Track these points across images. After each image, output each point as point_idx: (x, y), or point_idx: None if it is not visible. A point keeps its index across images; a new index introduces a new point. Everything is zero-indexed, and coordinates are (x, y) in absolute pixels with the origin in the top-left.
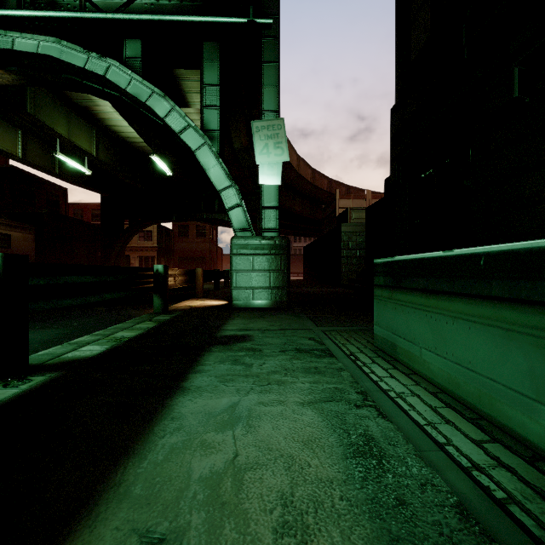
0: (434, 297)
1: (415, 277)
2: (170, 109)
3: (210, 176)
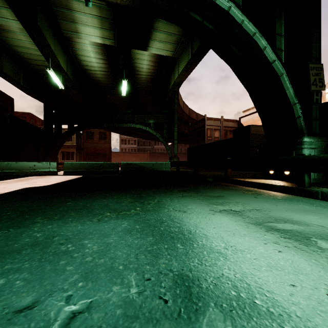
0: None
1: None
2: (265, 46)
3: (285, 95)
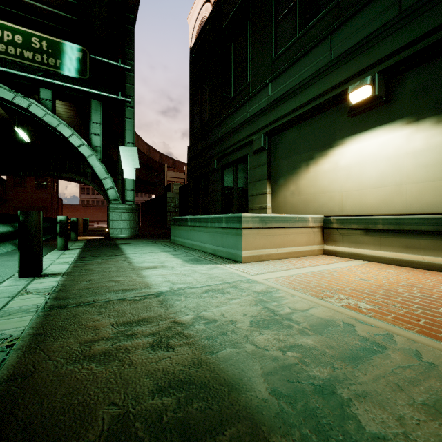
0: (180, 226)
1: (177, 222)
2: (72, 133)
3: (96, 171)
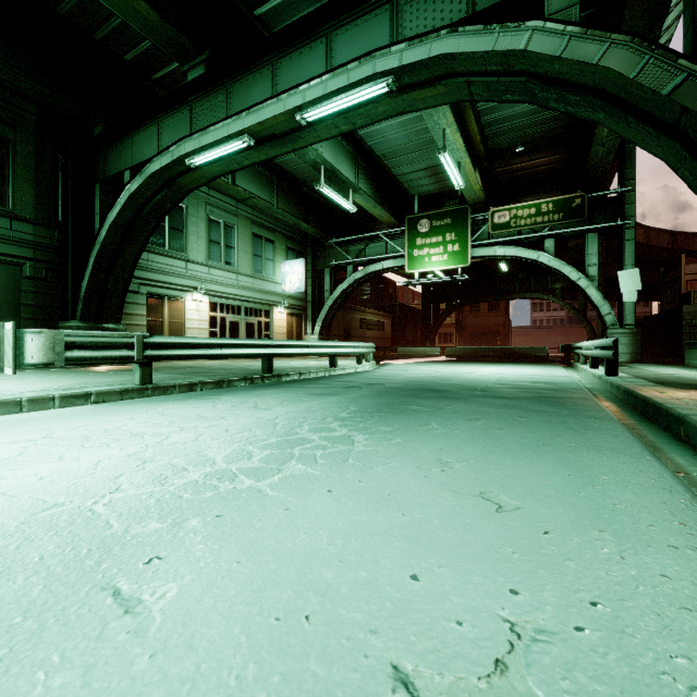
0: (695, 350)
1: (692, 346)
2: (570, 270)
3: (593, 300)
